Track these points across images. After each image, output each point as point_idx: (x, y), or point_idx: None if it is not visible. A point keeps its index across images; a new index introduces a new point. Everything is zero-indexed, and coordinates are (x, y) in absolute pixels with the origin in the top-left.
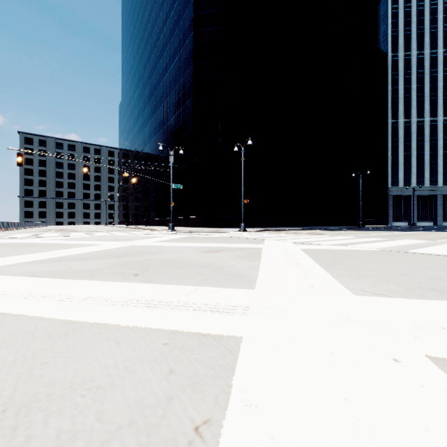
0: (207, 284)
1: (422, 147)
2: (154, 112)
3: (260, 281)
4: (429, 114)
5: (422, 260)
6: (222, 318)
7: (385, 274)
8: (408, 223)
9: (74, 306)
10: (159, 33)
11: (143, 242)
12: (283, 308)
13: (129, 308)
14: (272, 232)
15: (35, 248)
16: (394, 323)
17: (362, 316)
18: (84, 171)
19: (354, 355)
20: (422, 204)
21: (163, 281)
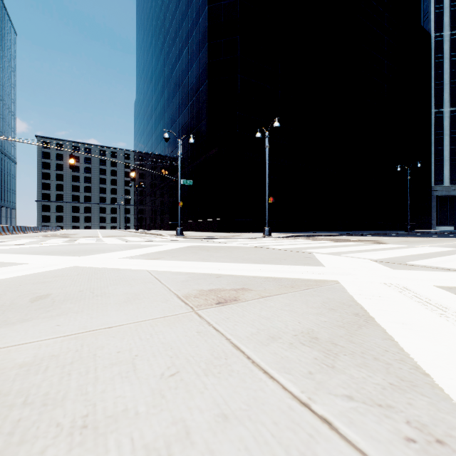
0: None
1: None
2: (166, 107)
3: None
4: None
5: None
6: None
7: None
8: (454, 228)
9: None
10: (172, 18)
11: (104, 259)
12: None
13: None
14: (307, 239)
15: None
16: None
17: None
18: (71, 162)
19: None
20: None
21: None
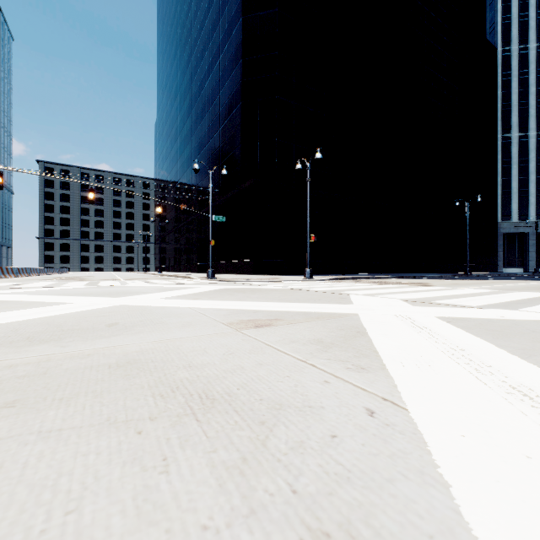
0: None
1: None
2: (193, 129)
3: None
4: None
5: None
6: None
7: None
8: (524, 270)
9: None
10: (200, 27)
11: (144, 299)
12: None
13: None
14: (351, 282)
15: None
16: None
17: None
18: (90, 197)
19: None
20: None
21: None
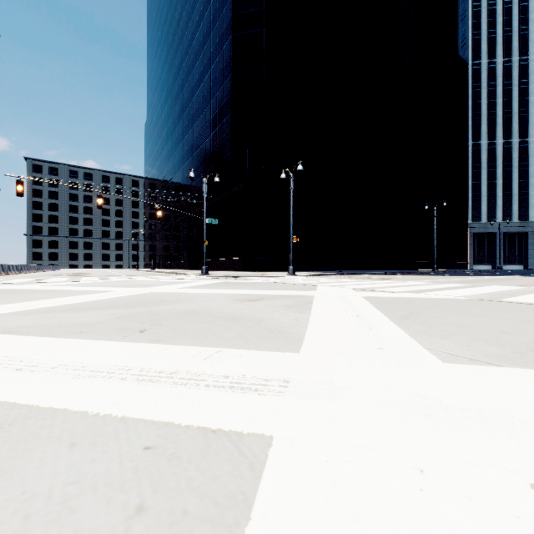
0: (235, 345)
1: (510, 174)
2: (185, 133)
3: (308, 341)
4: (519, 135)
5: (523, 312)
6: (246, 401)
7: (478, 330)
8: (492, 267)
9: (33, 378)
10: (191, 37)
11: (166, 289)
12: (339, 383)
13: (112, 382)
14: (327, 277)
15: (28, 296)
16: (514, 410)
17: (460, 397)
18: (99, 202)
19: (461, 475)
20: (509, 243)
21: (176, 340)
